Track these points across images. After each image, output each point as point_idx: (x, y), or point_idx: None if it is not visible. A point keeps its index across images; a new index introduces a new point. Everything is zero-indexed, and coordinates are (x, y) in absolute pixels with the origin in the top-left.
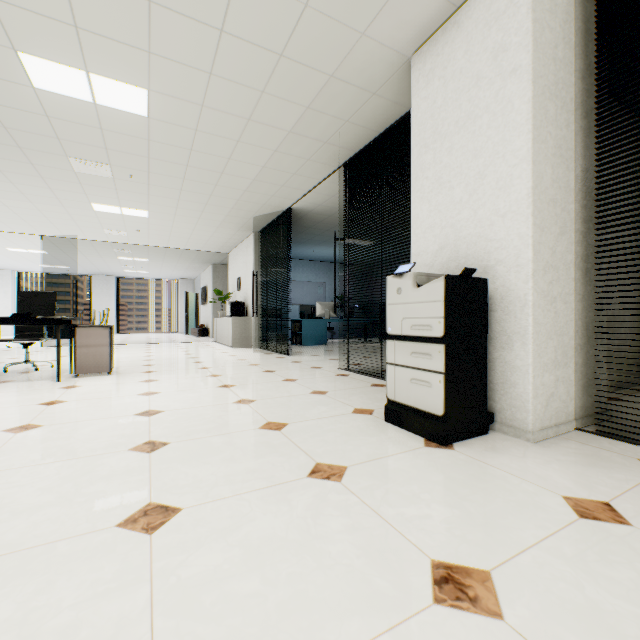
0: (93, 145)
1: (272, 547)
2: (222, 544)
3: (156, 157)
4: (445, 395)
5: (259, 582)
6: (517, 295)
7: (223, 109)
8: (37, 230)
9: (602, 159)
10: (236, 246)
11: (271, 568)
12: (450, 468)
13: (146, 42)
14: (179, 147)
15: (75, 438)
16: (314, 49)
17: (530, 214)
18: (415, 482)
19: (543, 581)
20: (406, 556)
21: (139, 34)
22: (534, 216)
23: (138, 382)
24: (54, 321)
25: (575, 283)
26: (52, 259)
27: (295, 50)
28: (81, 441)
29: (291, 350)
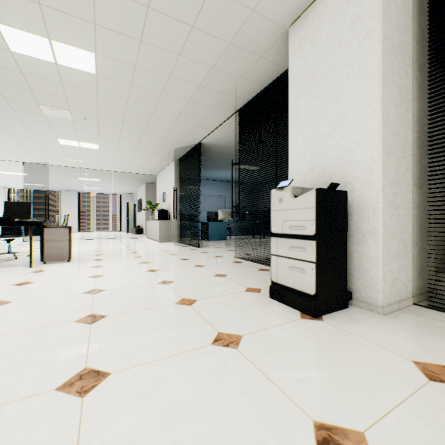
0: (57, 95)
1: (181, 409)
2: (140, 406)
3: (103, 104)
4: (316, 279)
5: (169, 444)
6: (370, 203)
7: (150, 68)
8: (20, 158)
9: (433, 101)
10: (162, 170)
11: (180, 430)
12: (322, 336)
13: (92, 16)
14: (119, 97)
15: (35, 312)
16: (217, 22)
17: (380, 142)
18: (295, 349)
19: (409, 442)
20: (292, 418)
21: (87, 9)
22: (383, 143)
23: (89, 267)
24: (27, 223)
25: (412, 194)
26: (32, 179)
27: (203, 23)
28: (39, 314)
29: (201, 244)
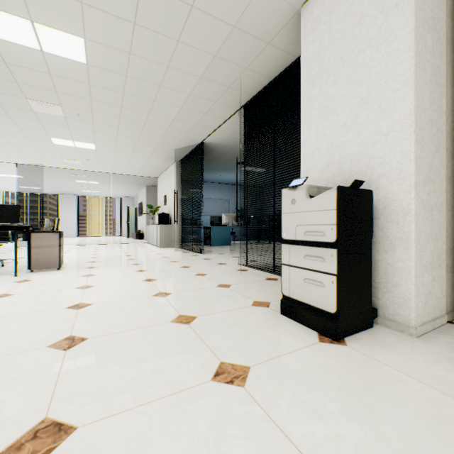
0: (45, 88)
1: None
2: None
3: (96, 99)
4: (337, 295)
5: None
6: (400, 204)
7: (147, 57)
8: (12, 159)
9: None
10: (163, 172)
11: None
12: (348, 368)
13: None
14: (114, 90)
15: (3, 333)
16: (220, 0)
17: (413, 132)
18: (318, 387)
19: None
20: None
21: None
22: (416, 134)
23: (79, 276)
24: (12, 228)
25: (446, 195)
26: (27, 182)
27: (204, 1)
28: (7, 336)
29: (203, 249)
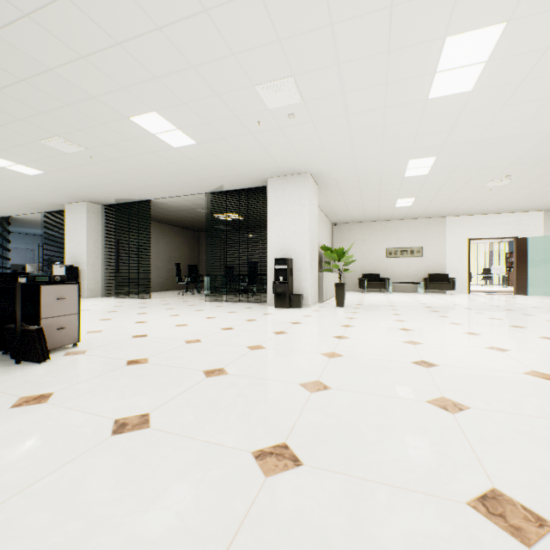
0: None
1: None
2: None
3: None
4: None
5: None
6: (85, 270)
7: None
8: None
9: (106, 243)
10: None
11: None
12: None
13: None
14: None
15: None
16: (30, 199)
17: (87, 254)
18: None
19: None
20: None
21: None
22: (88, 255)
23: None
24: None
25: (103, 267)
26: None
27: (23, 198)
28: None
29: None
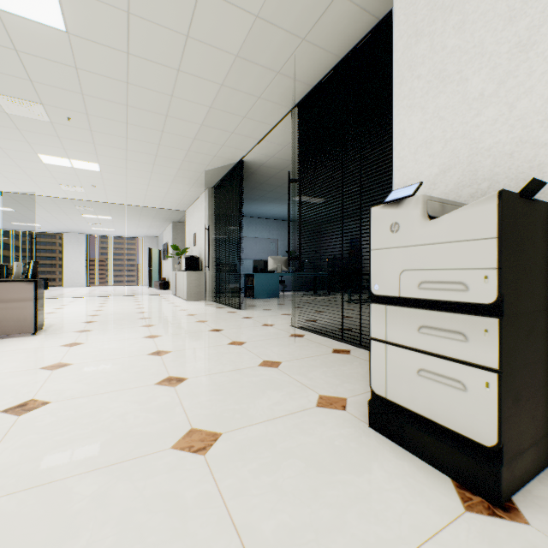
0: (15, 75)
1: None
2: None
3: (90, 93)
4: (501, 412)
5: None
6: None
7: (154, 19)
8: None
9: None
10: (192, 203)
11: None
12: None
13: None
14: (113, 79)
15: None
16: None
17: None
18: None
19: None
20: None
21: None
22: None
23: (58, 347)
24: None
25: None
26: (21, 217)
27: None
28: None
29: (244, 303)
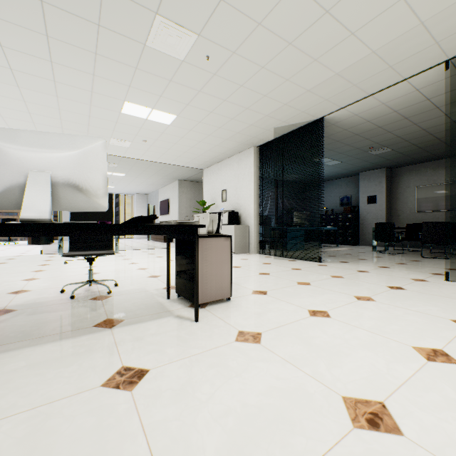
0: None
1: None
2: None
3: (268, 24)
4: None
5: None
6: None
7: None
8: None
9: None
10: (218, 162)
11: None
12: None
13: None
14: (317, 4)
15: None
16: None
17: None
18: None
19: None
20: None
21: None
22: None
23: (315, 318)
24: (189, 229)
25: None
26: None
27: None
28: None
29: (297, 256)
